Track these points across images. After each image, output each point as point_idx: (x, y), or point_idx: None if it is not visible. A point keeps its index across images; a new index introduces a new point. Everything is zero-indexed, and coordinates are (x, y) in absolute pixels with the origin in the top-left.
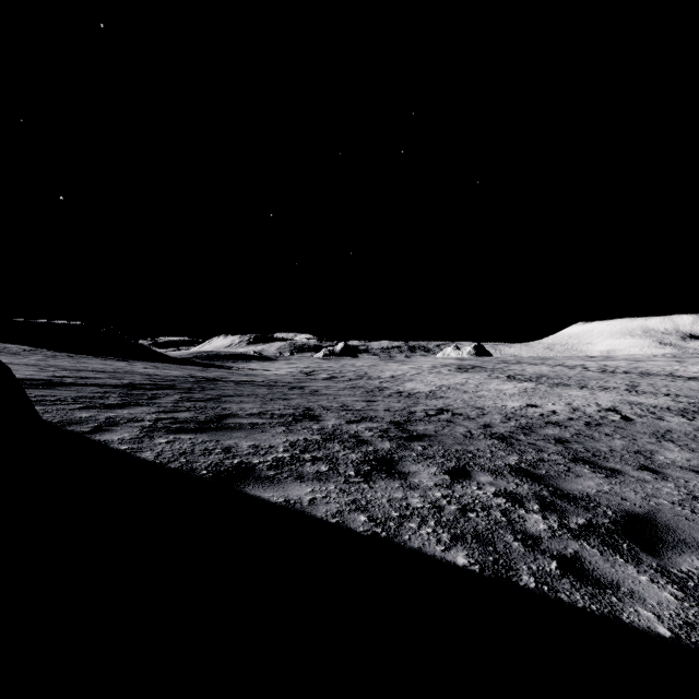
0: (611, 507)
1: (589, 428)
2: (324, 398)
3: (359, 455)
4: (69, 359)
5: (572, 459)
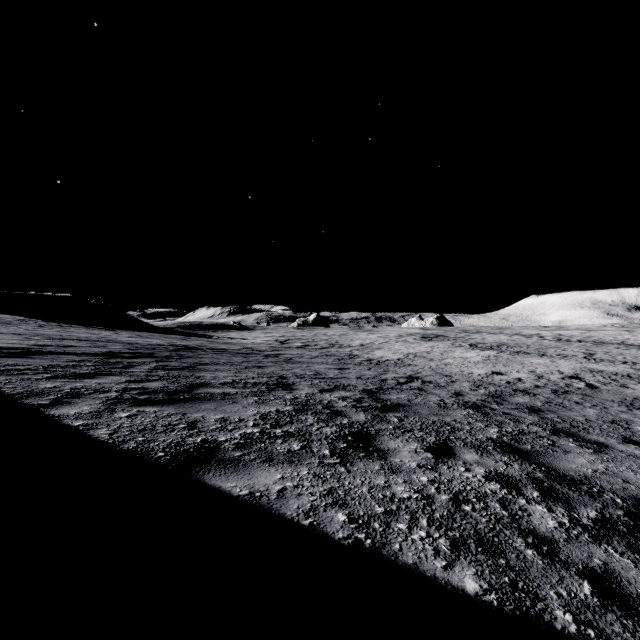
0: (616, 492)
1: (557, 396)
2: (298, 365)
3: (334, 430)
4: (57, 329)
5: (553, 430)
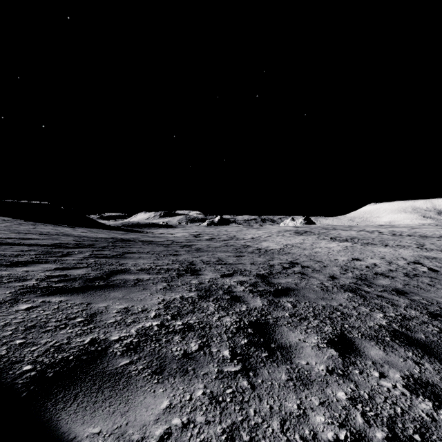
0: None
1: (411, 279)
2: (205, 253)
3: (234, 319)
4: (29, 226)
5: (429, 314)
